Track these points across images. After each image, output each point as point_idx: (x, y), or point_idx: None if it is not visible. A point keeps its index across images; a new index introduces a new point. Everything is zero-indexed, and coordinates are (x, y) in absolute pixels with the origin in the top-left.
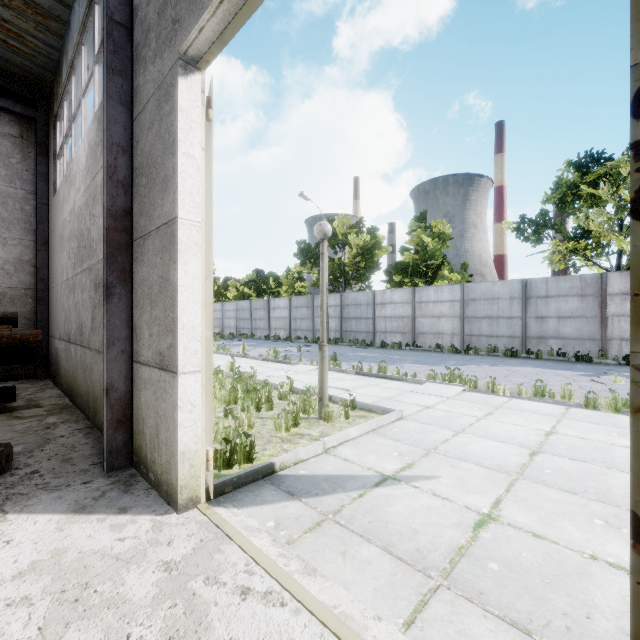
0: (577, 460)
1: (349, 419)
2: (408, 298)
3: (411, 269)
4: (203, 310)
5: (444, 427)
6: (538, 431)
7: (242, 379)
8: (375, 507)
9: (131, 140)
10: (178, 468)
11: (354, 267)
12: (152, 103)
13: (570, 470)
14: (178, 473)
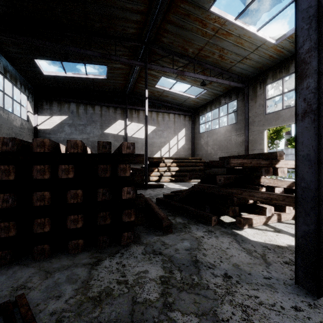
0: None
1: None
2: None
3: None
4: None
5: None
6: None
7: None
8: None
9: (248, 135)
10: None
11: (271, 139)
12: (256, 132)
13: None
14: None
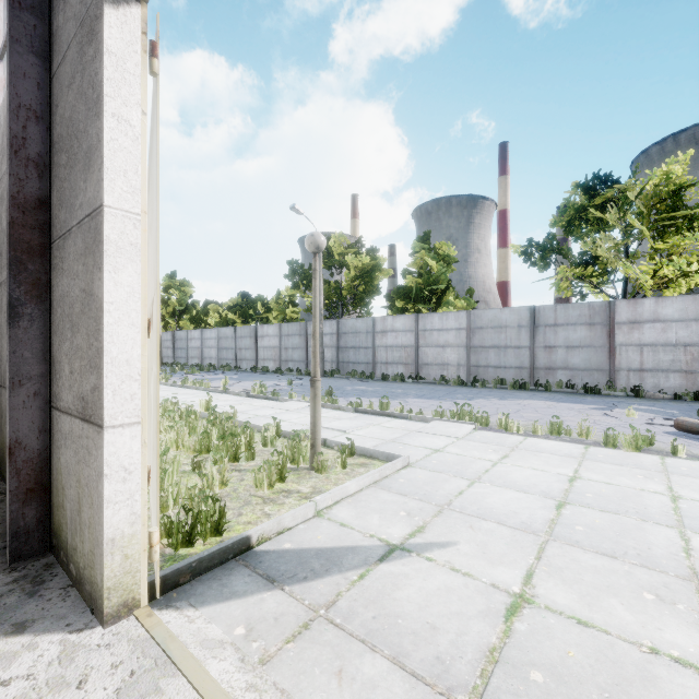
0: (608, 512)
1: (347, 468)
2: (411, 326)
3: (414, 294)
4: (144, 337)
5: (457, 475)
6: (560, 476)
7: (219, 421)
8: (380, 593)
9: (49, 104)
10: (103, 563)
11: (352, 291)
12: (73, 48)
13: (603, 526)
14: (103, 570)
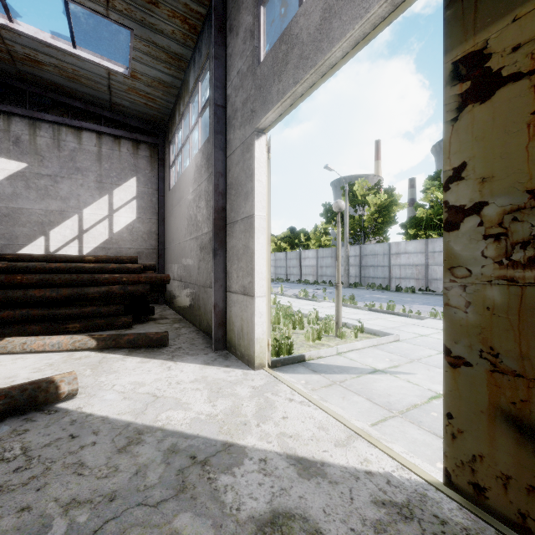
0: None
1: (357, 338)
2: (421, 248)
3: (425, 223)
4: (266, 263)
5: (431, 348)
6: None
7: (282, 309)
8: (366, 382)
9: (225, 168)
10: (254, 346)
11: (372, 223)
12: (239, 151)
13: None
14: (254, 349)
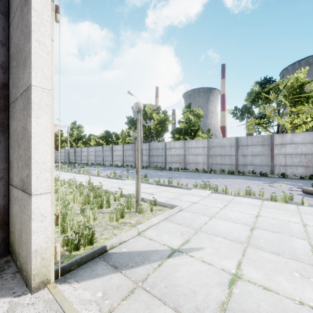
0: (274, 232)
1: (153, 211)
2: (182, 145)
3: (183, 131)
4: (52, 150)
5: (204, 214)
6: (251, 215)
7: (94, 189)
8: (168, 274)
9: (8, 37)
10: (31, 262)
11: (156, 130)
12: (18, 9)
13: (273, 239)
14: (31, 265)
